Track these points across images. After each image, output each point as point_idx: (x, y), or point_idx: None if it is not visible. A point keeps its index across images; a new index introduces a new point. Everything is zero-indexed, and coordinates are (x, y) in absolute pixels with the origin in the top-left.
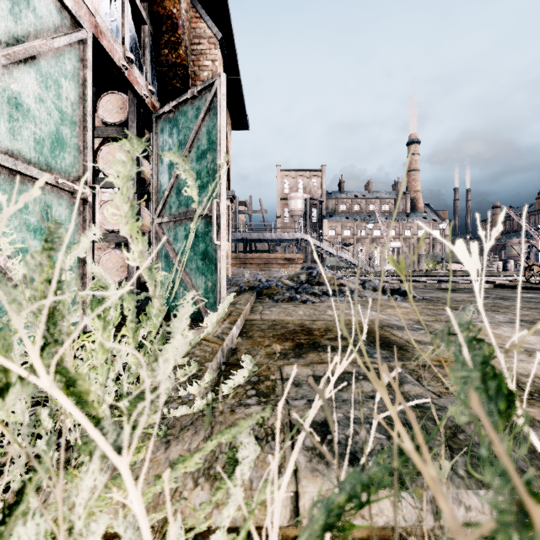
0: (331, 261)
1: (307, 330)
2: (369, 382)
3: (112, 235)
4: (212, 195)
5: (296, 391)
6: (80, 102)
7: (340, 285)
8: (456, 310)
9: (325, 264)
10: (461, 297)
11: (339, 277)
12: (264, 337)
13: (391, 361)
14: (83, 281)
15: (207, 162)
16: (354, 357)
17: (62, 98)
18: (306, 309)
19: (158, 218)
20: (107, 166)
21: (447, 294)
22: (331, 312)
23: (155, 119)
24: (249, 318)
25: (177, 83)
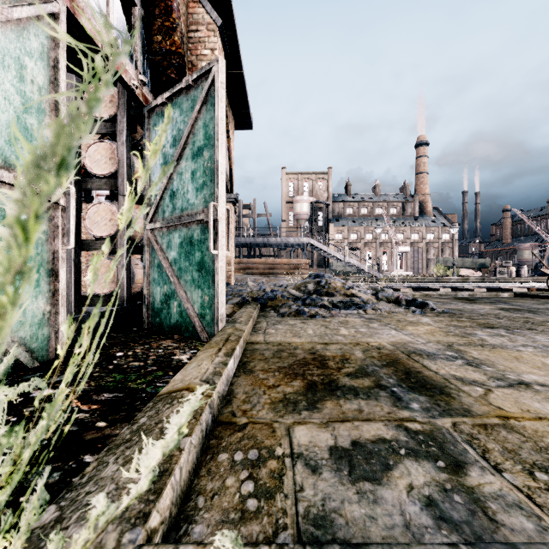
0: (337, 266)
1: (320, 359)
2: (418, 463)
3: (100, 242)
4: (209, 197)
5: (314, 485)
6: (51, 87)
7: (351, 296)
8: (486, 329)
9: (331, 269)
10: (484, 309)
11: (350, 286)
12: (268, 371)
13: (437, 417)
14: (55, 298)
15: (204, 160)
16: (386, 408)
17: (25, 80)
18: (316, 326)
19: (150, 223)
20: (95, 166)
21: (468, 306)
22: (344, 331)
23: (147, 113)
24: (251, 340)
25: (172, 74)
